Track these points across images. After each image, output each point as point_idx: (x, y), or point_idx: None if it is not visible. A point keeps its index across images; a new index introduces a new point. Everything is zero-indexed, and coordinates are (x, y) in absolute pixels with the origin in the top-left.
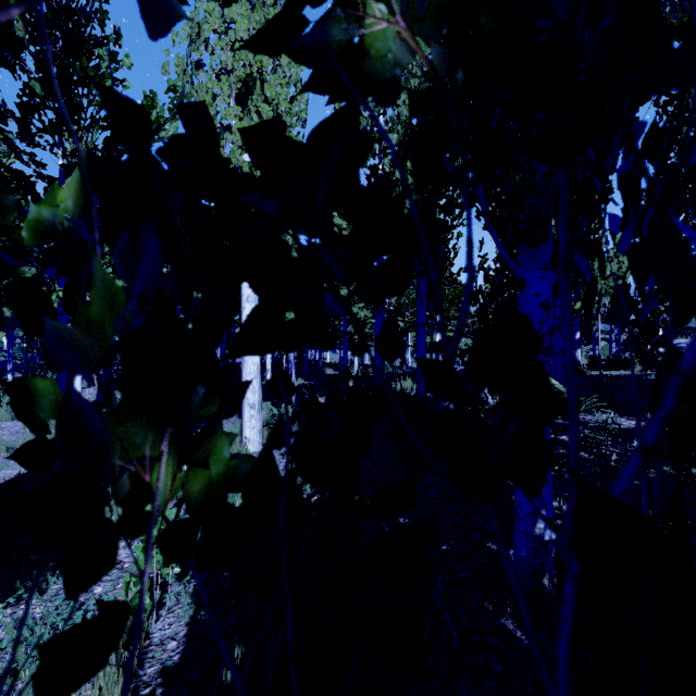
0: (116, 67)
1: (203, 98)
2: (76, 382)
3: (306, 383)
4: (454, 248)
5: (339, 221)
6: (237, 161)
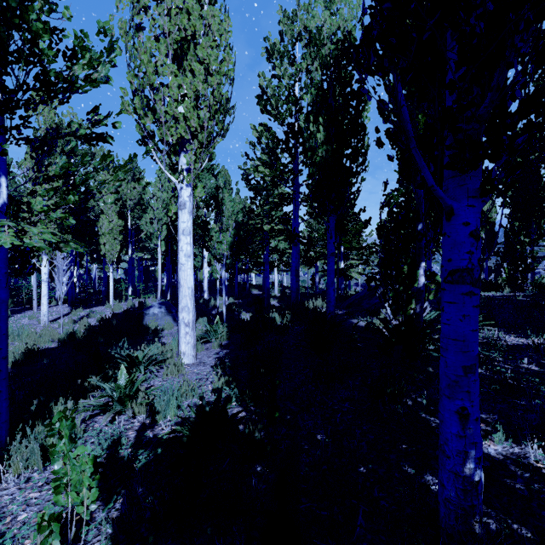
0: (50, 11)
1: (143, 56)
2: (43, 302)
3: (235, 301)
4: (357, 190)
5: (262, 169)
6: (173, 112)
